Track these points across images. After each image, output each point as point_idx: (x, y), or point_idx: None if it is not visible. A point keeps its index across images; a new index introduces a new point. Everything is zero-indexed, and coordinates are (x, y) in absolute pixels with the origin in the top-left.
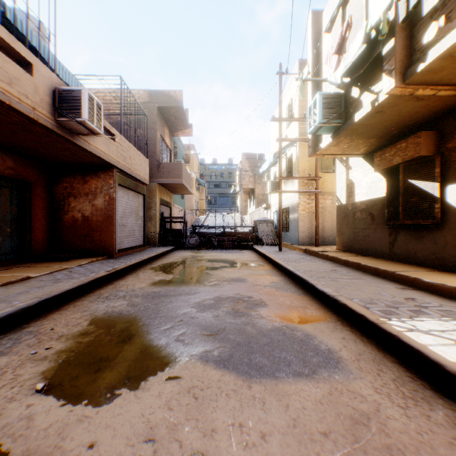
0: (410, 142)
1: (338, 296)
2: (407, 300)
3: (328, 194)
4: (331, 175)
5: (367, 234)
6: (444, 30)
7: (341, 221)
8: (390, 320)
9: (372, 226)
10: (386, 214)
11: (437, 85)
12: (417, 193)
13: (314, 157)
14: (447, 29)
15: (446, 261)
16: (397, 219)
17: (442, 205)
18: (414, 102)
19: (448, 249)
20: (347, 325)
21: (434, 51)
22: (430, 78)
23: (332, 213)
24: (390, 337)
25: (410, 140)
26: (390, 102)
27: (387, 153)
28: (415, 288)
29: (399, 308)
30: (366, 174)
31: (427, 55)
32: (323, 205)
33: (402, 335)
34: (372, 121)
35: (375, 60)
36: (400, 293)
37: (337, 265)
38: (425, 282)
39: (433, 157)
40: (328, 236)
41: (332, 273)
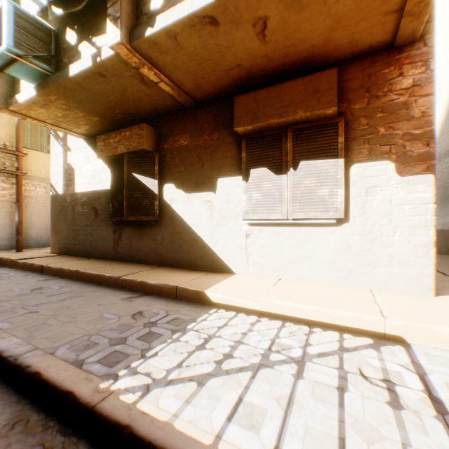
0: (135, 133)
1: (28, 352)
2: (136, 317)
3: (40, 180)
4: (46, 156)
5: (90, 231)
6: (171, 5)
7: (58, 215)
8: (118, 380)
9: (96, 223)
10: (111, 209)
11: (162, 73)
12: (142, 188)
13: (8, 113)
14: (173, 4)
15: (164, 257)
16: (122, 215)
17: (161, 203)
18: (140, 84)
19: (166, 245)
20: (37, 427)
21: (163, 20)
22: (157, 57)
23: (47, 205)
24: (119, 431)
25: (135, 130)
26: (116, 68)
27: (112, 139)
28: (142, 293)
29: (128, 338)
30: (90, 160)
31: (156, 21)
32: (32, 194)
33: (138, 414)
34: (96, 88)
35: (99, 5)
36: (128, 306)
37: (47, 277)
38: (151, 285)
39: (155, 154)
40: (41, 236)
41: (33, 297)
